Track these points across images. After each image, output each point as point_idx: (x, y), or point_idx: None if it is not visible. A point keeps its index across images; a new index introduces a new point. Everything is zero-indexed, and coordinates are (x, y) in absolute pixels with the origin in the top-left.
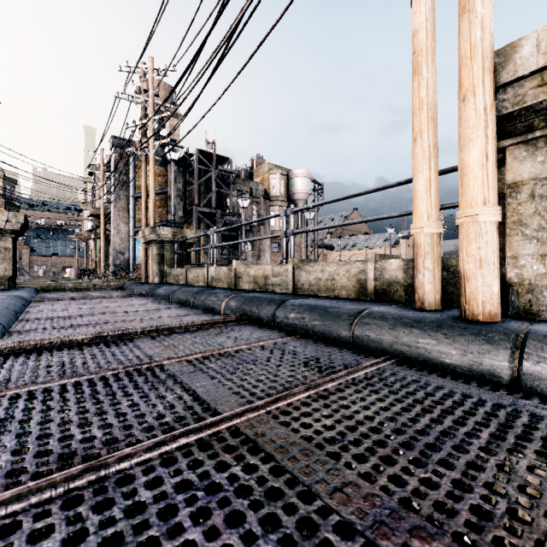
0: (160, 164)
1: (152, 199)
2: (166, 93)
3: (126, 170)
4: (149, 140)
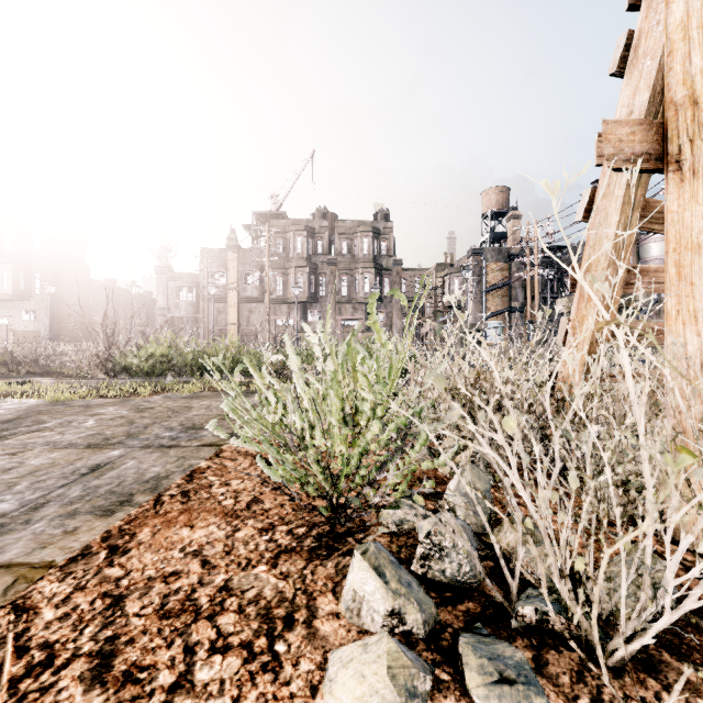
0: (504, 261)
1: (537, 306)
2: (503, 195)
3: (480, 272)
4: (535, 270)
